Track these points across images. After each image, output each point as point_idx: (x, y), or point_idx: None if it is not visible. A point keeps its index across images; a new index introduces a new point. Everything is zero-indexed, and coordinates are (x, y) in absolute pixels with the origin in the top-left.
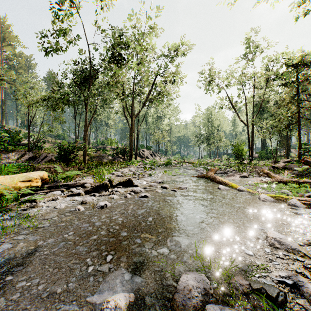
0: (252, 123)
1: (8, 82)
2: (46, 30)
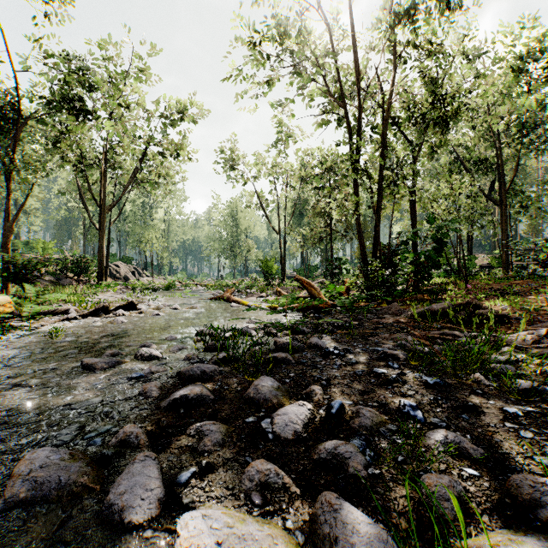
0: (285, 232)
1: None
2: None
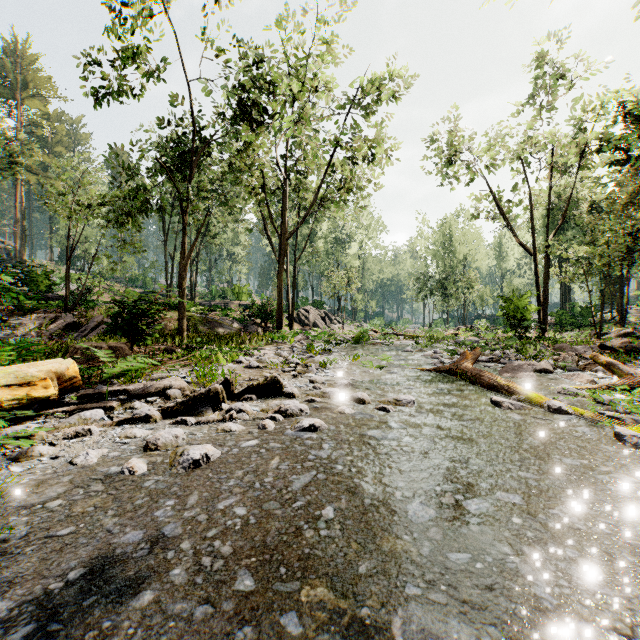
0: (546, 249)
1: (32, 172)
2: (98, 51)
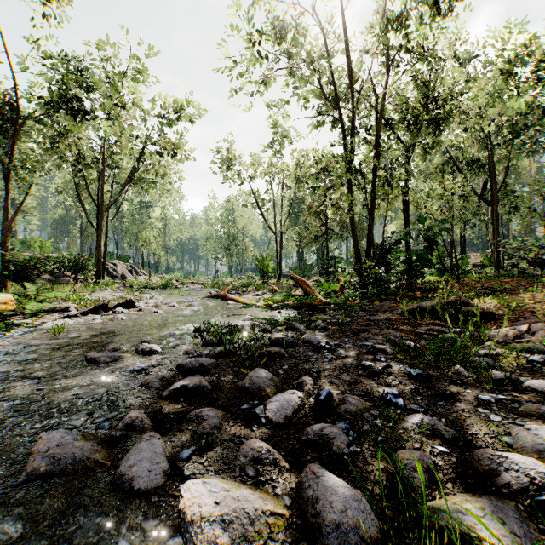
0: (281, 231)
1: None
2: None
